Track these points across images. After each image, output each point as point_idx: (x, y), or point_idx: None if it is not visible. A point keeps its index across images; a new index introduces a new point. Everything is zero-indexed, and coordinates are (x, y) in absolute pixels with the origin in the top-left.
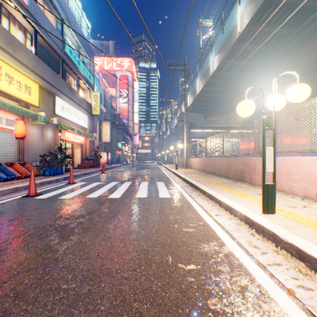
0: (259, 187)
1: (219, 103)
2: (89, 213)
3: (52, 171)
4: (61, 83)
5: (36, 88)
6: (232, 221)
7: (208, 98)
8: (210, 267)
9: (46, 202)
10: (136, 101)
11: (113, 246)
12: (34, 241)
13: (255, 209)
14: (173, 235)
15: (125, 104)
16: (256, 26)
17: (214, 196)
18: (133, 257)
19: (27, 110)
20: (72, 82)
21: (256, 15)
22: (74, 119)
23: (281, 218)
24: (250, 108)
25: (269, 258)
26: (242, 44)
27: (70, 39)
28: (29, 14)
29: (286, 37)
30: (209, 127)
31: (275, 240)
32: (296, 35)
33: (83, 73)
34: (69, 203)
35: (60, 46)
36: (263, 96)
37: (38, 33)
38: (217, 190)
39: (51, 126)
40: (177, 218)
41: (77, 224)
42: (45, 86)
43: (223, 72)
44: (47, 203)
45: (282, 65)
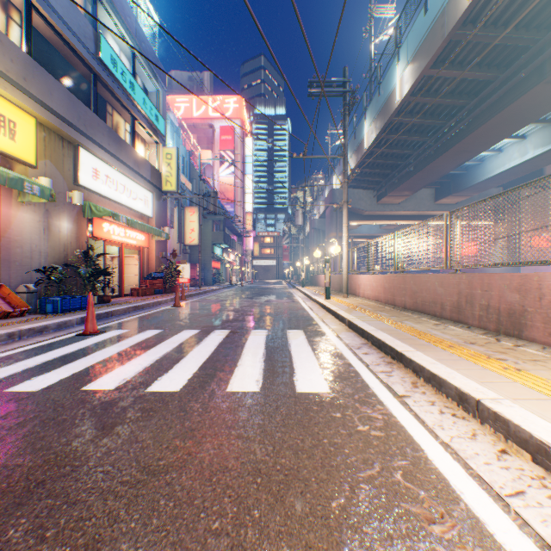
0: None
1: (409, 168)
2: (14, 504)
3: (60, 303)
4: (90, 122)
5: (29, 126)
6: None
7: (387, 158)
8: None
9: None
10: (249, 173)
11: None
12: None
13: None
14: None
15: (228, 178)
16: None
17: (498, 414)
18: None
19: None
20: (119, 125)
21: None
22: (121, 198)
23: None
24: None
25: None
26: (471, 28)
27: (115, 41)
28: None
29: None
30: (385, 216)
31: None
32: None
33: (143, 108)
34: (5, 423)
35: (88, 46)
36: None
37: (35, 11)
38: (478, 375)
39: (69, 209)
40: None
41: None
42: (53, 125)
43: (422, 99)
44: None
45: None
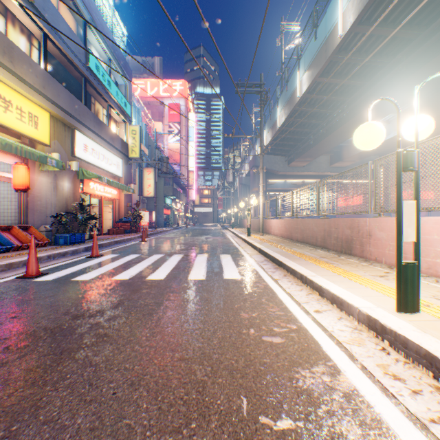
0: (378, 265)
1: (309, 141)
2: (113, 307)
3: (69, 238)
4: (83, 112)
5: (46, 119)
6: (344, 323)
7: (294, 134)
8: (321, 425)
9: (49, 288)
10: (191, 140)
11: (144, 374)
12: (9, 361)
13: (382, 304)
14: (248, 350)
15: (175, 144)
16: (366, 25)
17: (311, 279)
18: (177, 399)
19: (31, 149)
20: (99, 111)
21: (366, 8)
22: (102, 164)
23: (433, 322)
24: (379, 134)
25: (429, 406)
26: (344, 54)
27: (97, 50)
28: (36, 10)
29: (410, 42)
30: (294, 176)
31: (432, 366)
32: (425, 39)
33: (116, 99)
34: (85, 289)
35: (81, 59)
36: (398, 116)
37: (49, 40)
38: (313, 268)
39: (69, 173)
40: (253, 317)
41: (89, 328)
42: (60, 116)
43: (315, 96)
44: (51, 289)
45: (403, 83)
